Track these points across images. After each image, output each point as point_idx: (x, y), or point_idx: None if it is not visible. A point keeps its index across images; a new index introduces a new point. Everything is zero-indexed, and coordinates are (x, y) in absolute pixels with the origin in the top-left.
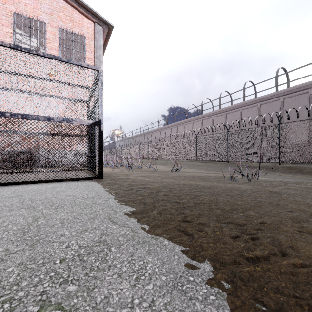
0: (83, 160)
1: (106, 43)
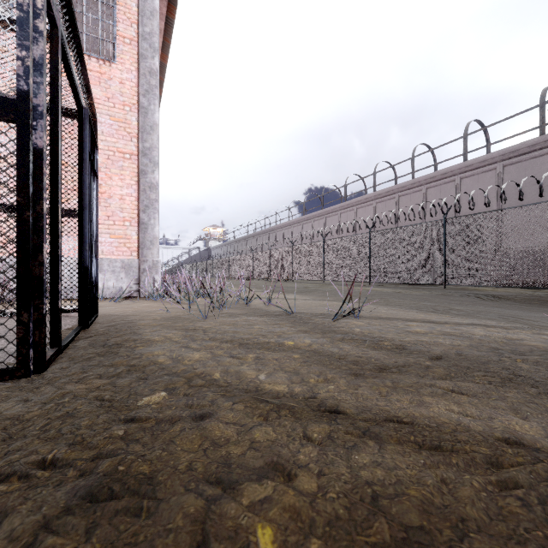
0: (109, 283)
1: (172, 15)
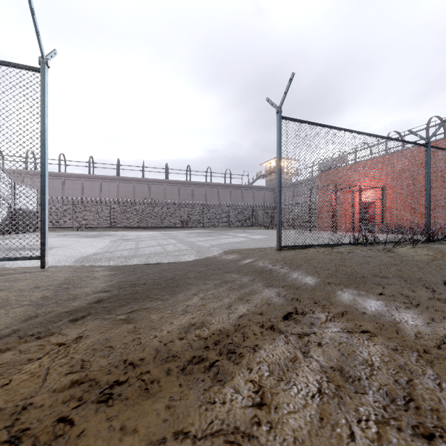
0: None
1: None
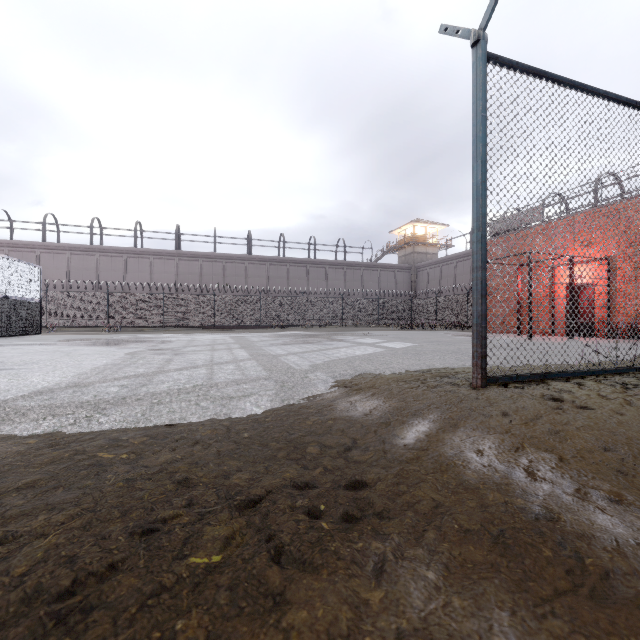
0: None
1: None
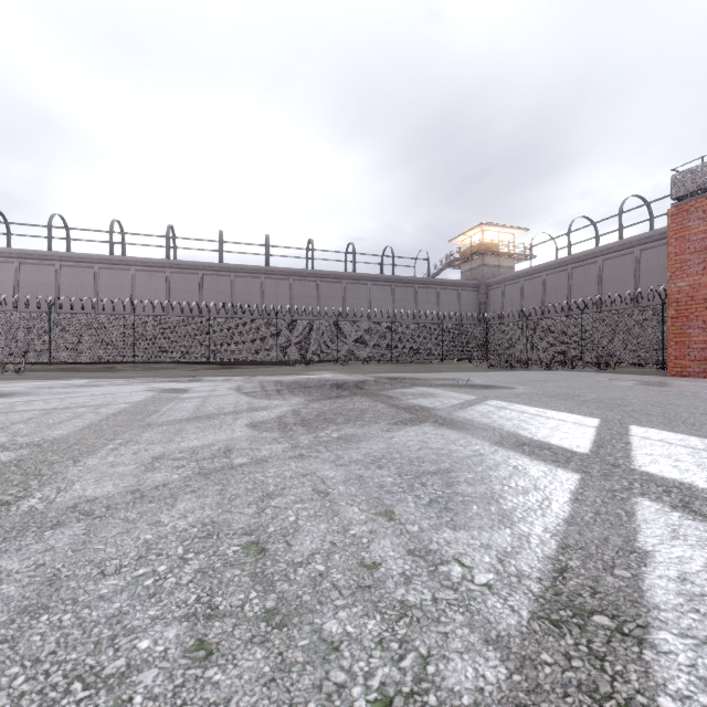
0: None
1: None
